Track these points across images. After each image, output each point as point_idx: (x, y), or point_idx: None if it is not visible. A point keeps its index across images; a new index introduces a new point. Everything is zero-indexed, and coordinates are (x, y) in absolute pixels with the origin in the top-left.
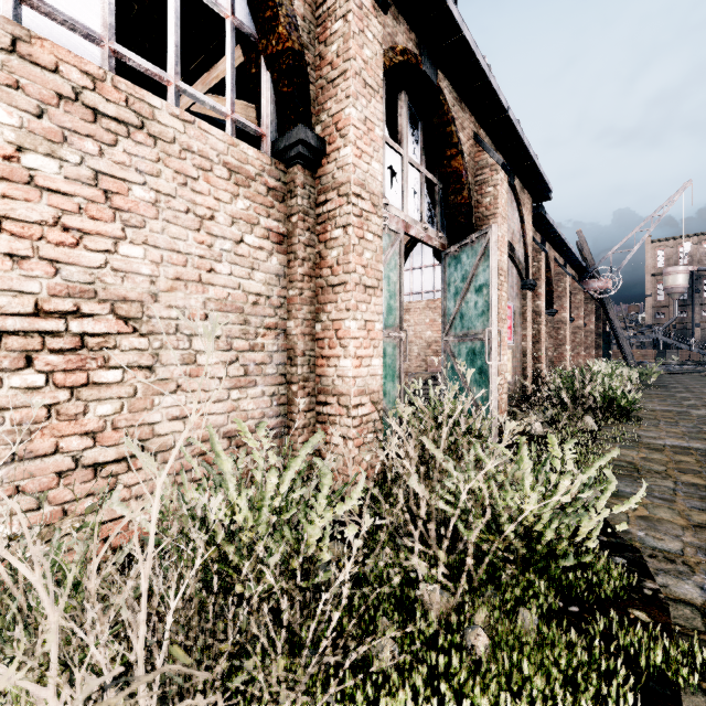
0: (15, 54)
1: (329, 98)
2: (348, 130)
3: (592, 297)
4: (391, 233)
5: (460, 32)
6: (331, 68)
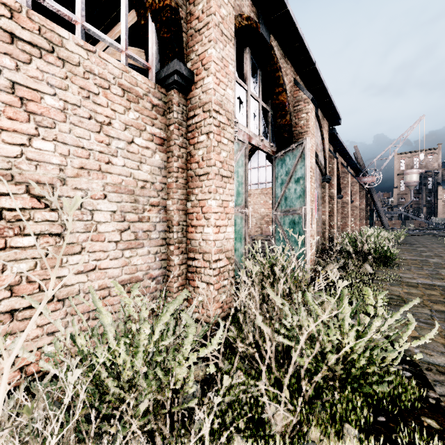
0: None
1: (196, 43)
2: (210, 65)
3: (364, 187)
4: (239, 142)
5: (285, 7)
6: (198, 21)
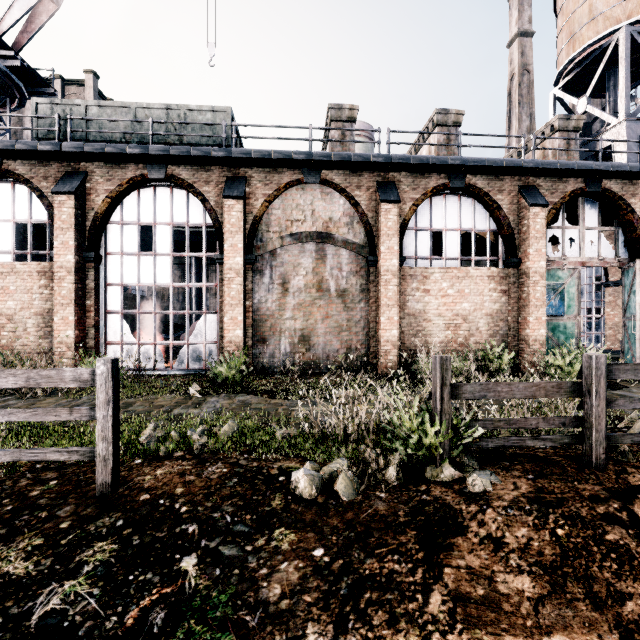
0: (447, 273)
1: (523, 245)
2: (528, 257)
3: None
4: (570, 270)
5: (608, 170)
6: (523, 235)
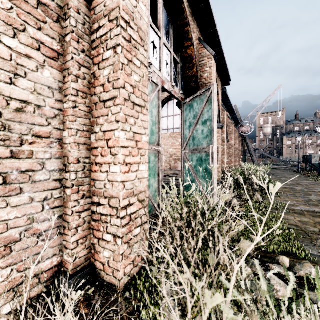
0: None
1: None
2: None
3: (241, 135)
4: (153, 84)
5: None
6: None
